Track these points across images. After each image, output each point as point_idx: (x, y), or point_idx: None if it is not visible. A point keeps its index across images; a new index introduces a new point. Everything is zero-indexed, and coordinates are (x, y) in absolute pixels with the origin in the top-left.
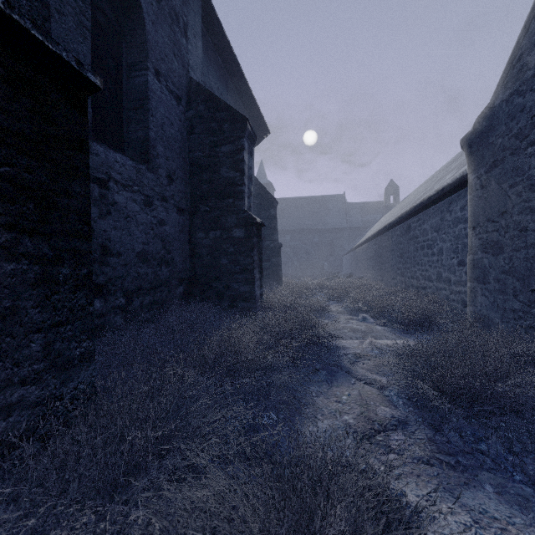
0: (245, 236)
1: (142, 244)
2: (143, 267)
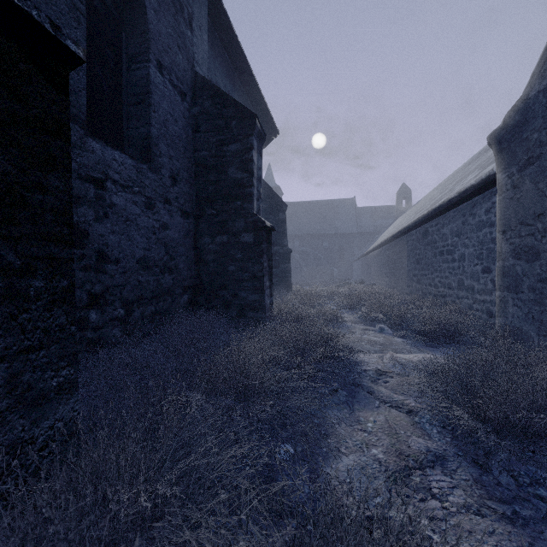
0: (254, 242)
1: (143, 250)
2: (144, 275)
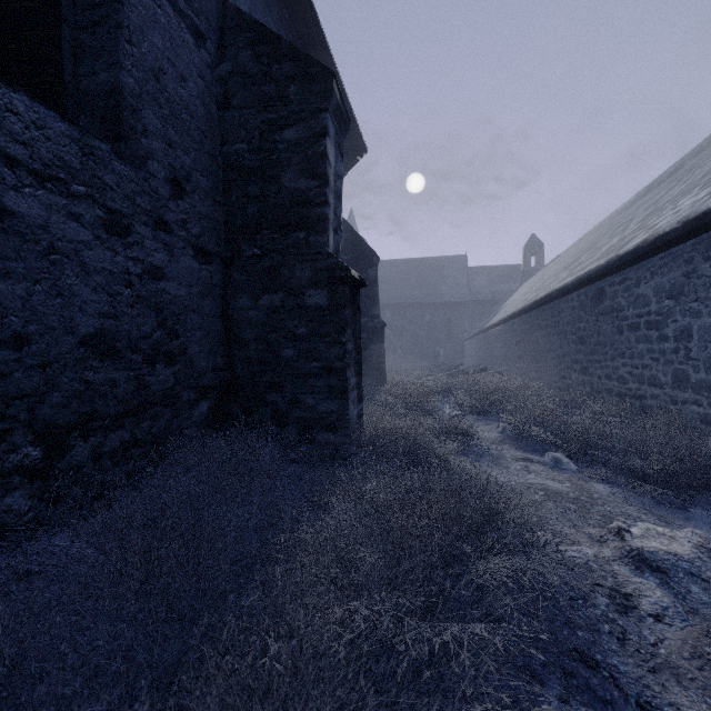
0: (329, 305)
1: (99, 317)
2: (102, 369)
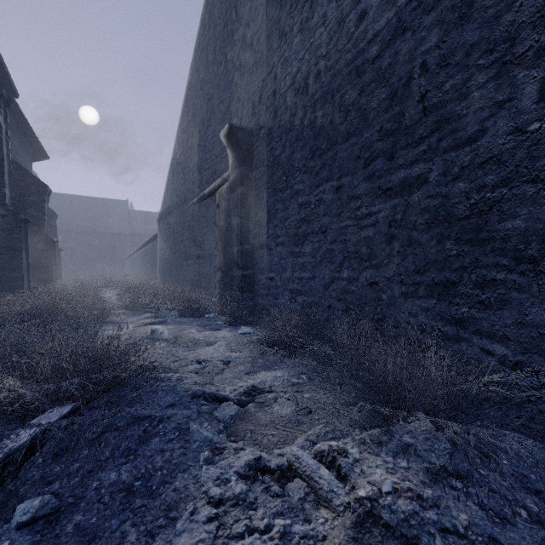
0: (46, 248)
1: None
2: None
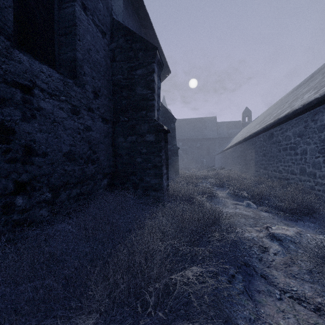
0: (155, 140)
1: (69, 146)
2: (70, 165)
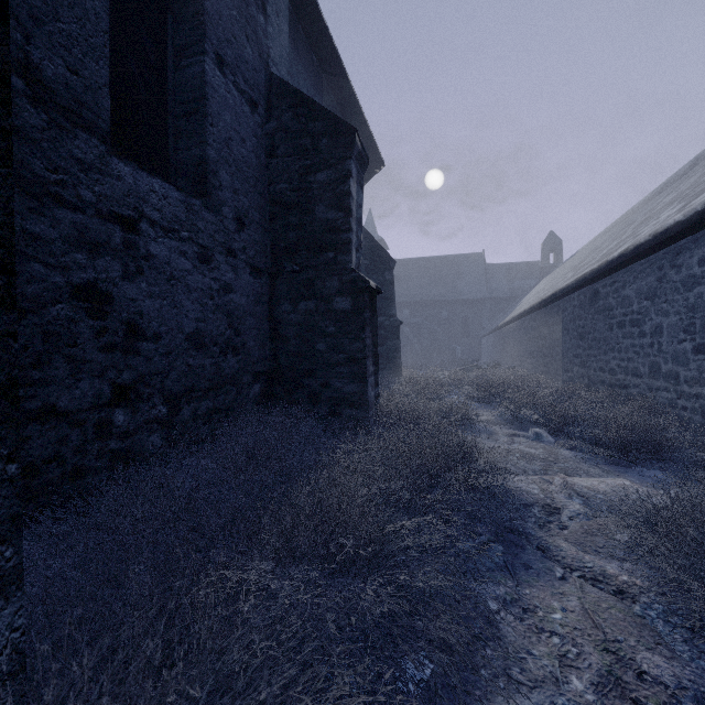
0: (352, 309)
1: (195, 321)
2: (197, 357)
